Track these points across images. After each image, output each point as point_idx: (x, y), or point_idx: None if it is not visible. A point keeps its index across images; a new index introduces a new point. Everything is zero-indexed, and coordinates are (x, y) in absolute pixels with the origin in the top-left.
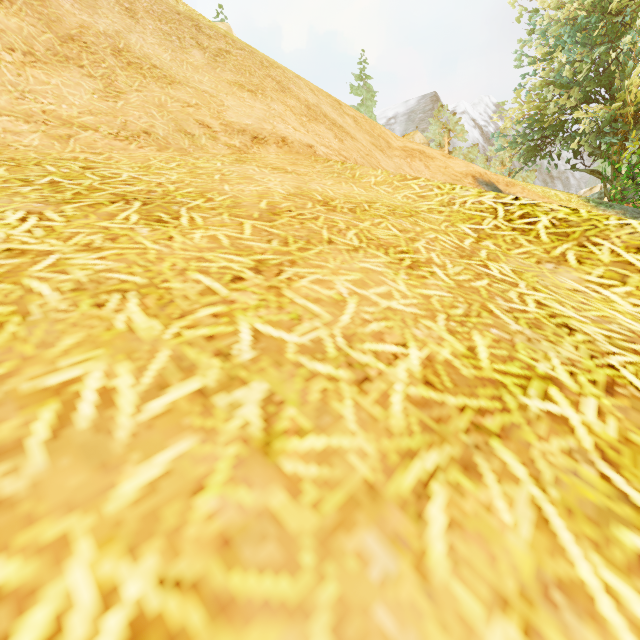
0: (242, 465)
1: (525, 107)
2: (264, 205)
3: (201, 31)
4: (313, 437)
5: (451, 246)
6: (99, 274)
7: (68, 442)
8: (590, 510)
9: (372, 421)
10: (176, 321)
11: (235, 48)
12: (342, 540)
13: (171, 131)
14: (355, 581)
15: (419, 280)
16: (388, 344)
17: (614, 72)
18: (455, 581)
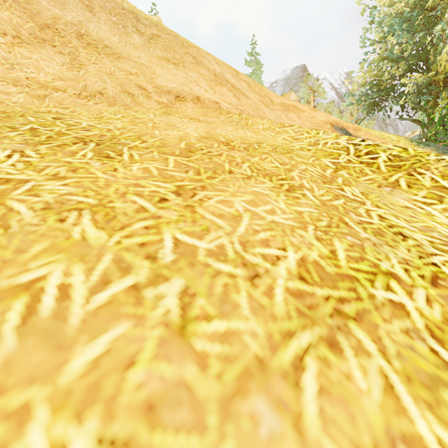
0: (164, 344)
1: (367, 75)
2: (183, 145)
3: (139, 21)
4: (217, 321)
5: (317, 175)
6: (62, 197)
7: (33, 327)
8: (424, 377)
9: (261, 308)
10: (117, 232)
11: (163, 33)
12: (239, 404)
13: (118, 92)
14: (248, 438)
15: (294, 200)
16: (272, 248)
17: (429, 50)
18: (325, 437)
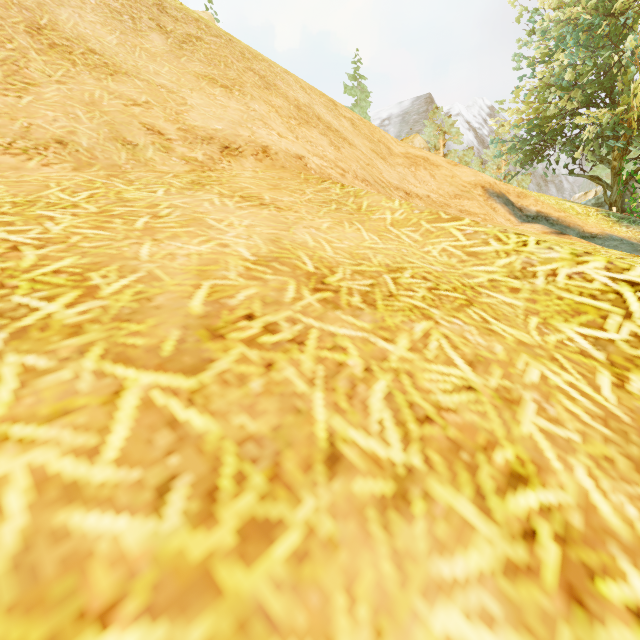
0: None
1: (525, 110)
2: (200, 301)
3: (165, 12)
4: None
5: (591, 415)
6: None
7: None
8: None
9: None
10: None
11: (209, 34)
12: None
13: (101, 139)
14: None
15: None
16: None
17: (617, 75)
18: None
